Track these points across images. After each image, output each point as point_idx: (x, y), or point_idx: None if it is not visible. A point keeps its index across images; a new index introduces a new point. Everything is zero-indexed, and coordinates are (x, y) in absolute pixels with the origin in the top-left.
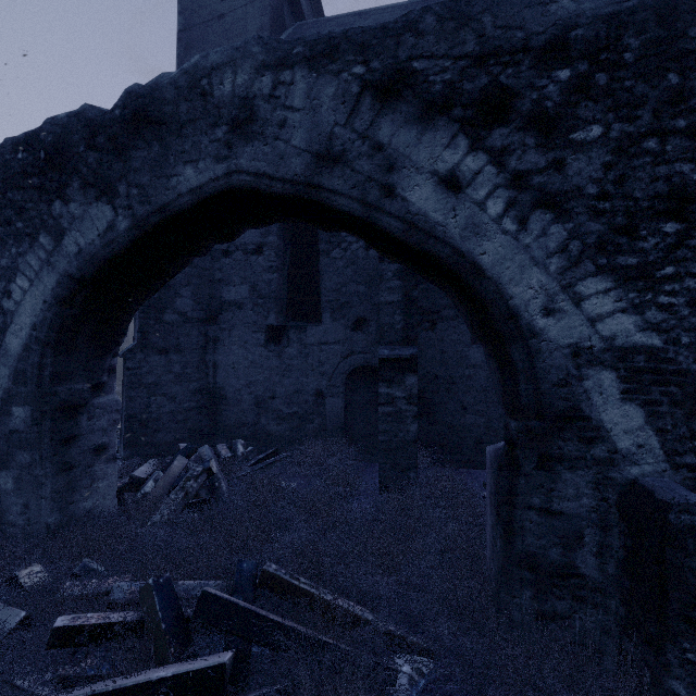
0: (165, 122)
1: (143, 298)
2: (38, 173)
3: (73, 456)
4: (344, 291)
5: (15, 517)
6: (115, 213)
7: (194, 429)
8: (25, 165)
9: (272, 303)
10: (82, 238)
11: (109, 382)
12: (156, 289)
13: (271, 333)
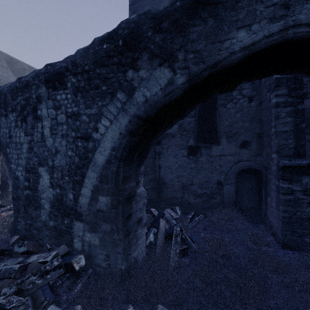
0: (221, 1)
1: (164, 130)
2: (117, 54)
3: (130, 226)
4: (234, 126)
5: (100, 261)
6: (173, 73)
7: (150, 199)
8: (108, 51)
9: (191, 134)
10: (148, 92)
11: (140, 180)
12: (172, 125)
13: (190, 150)
